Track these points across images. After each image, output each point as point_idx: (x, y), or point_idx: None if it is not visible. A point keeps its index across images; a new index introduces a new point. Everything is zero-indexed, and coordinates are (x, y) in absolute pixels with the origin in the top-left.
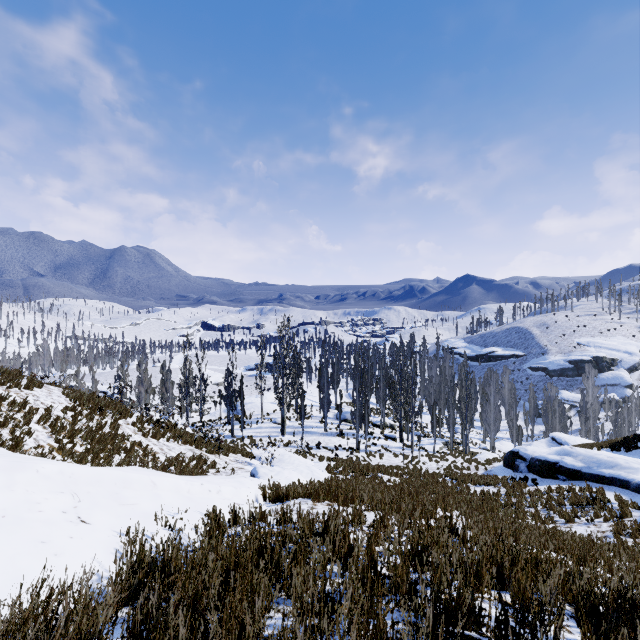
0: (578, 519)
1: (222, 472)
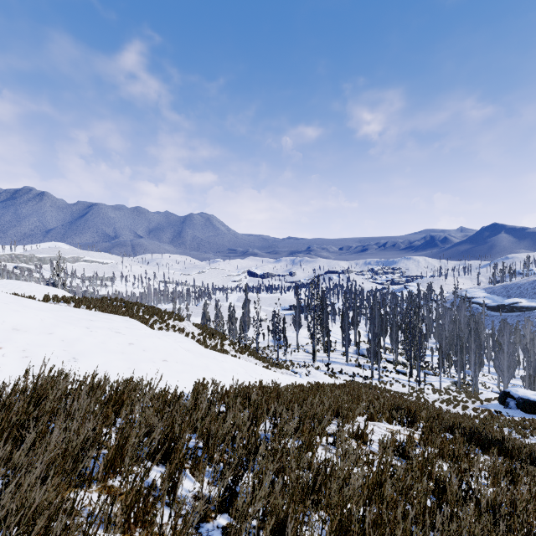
0: (532, 437)
1: None
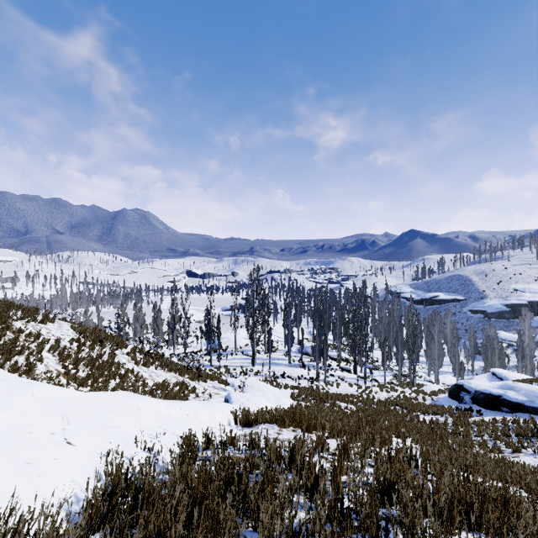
0: (524, 449)
1: (201, 396)
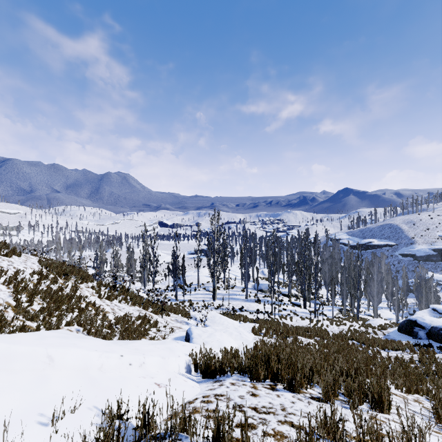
0: None
1: (162, 331)
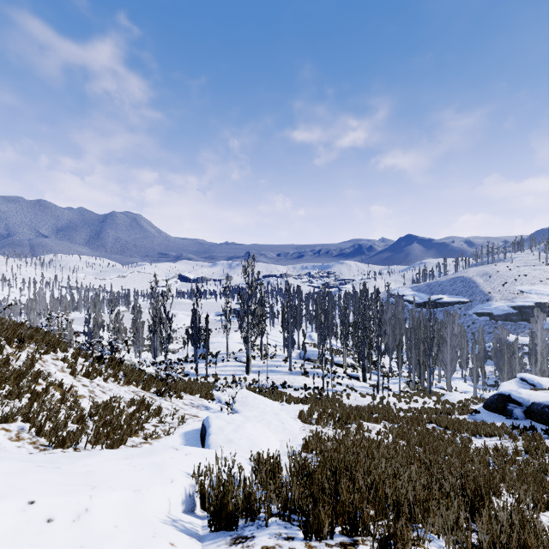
0: None
1: (167, 422)
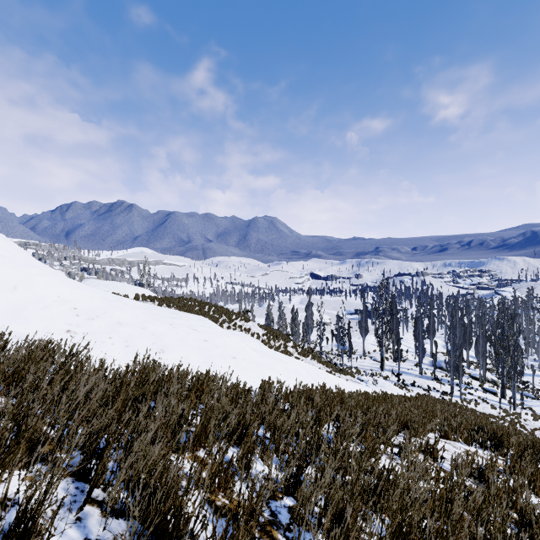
0: None
1: None
